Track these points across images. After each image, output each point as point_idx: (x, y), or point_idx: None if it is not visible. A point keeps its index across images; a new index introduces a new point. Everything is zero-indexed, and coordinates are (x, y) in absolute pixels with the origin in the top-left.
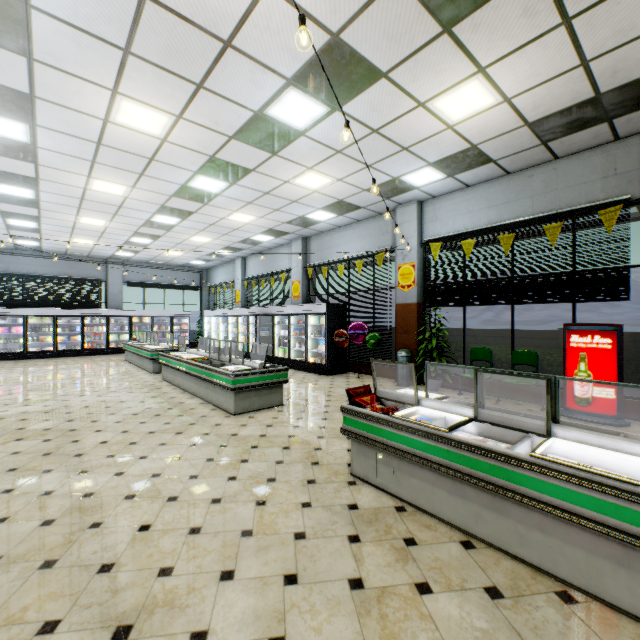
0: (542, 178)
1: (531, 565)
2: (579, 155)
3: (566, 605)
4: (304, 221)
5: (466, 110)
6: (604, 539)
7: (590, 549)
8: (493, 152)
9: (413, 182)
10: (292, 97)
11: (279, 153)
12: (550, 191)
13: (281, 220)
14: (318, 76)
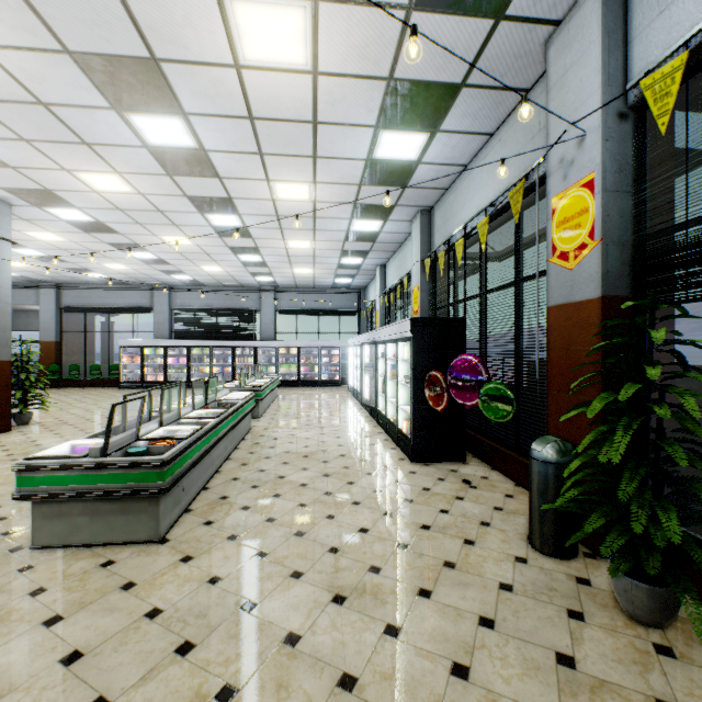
0: None
1: None
2: None
3: None
4: (386, 171)
5: None
6: None
7: None
8: None
9: None
10: None
11: None
12: None
13: (349, 180)
14: None
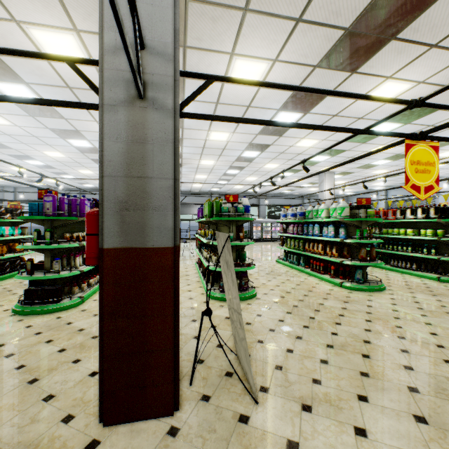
0: None
1: None
2: None
3: None
4: None
5: None
6: None
7: None
8: None
9: None
10: None
11: None
12: None
13: None
14: None
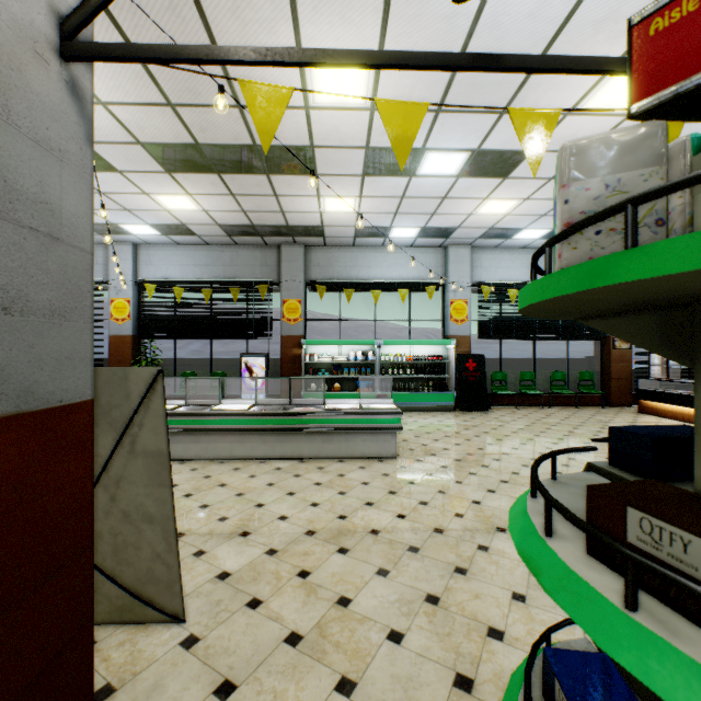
0: (230, 255)
1: (211, 459)
2: (250, 247)
3: (222, 464)
4: None
5: (179, 206)
6: (236, 435)
7: (231, 441)
8: (198, 231)
9: (131, 230)
10: None
11: None
12: (234, 265)
13: None
14: None
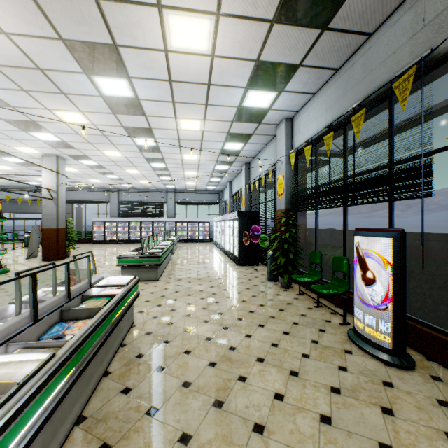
0: (361, 63)
1: None
2: (389, 20)
3: None
4: (229, 152)
5: (202, 38)
6: None
7: None
8: (285, 58)
9: (258, 105)
10: (101, 81)
11: (147, 114)
12: (366, 75)
13: (214, 154)
14: (92, 64)
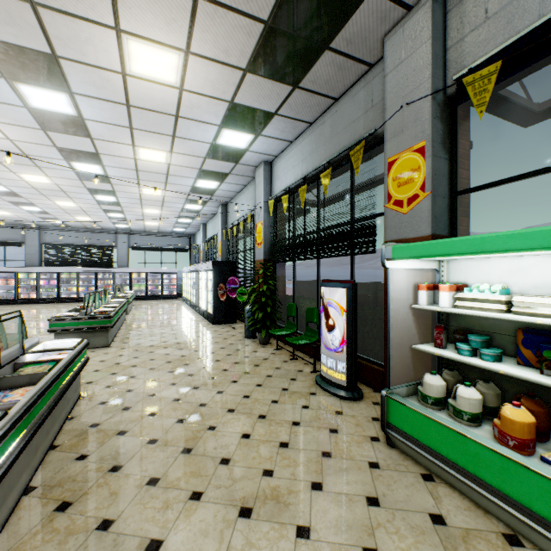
0: (330, 123)
1: None
2: (350, 91)
3: None
4: (202, 190)
5: (169, 70)
6: None
7: None
8: (260, 105)
9: (234, 145)
10: (28, 90)
11: (93, 137)
12: (334, 136)
13: (183, 191)
14: (16, 69)
